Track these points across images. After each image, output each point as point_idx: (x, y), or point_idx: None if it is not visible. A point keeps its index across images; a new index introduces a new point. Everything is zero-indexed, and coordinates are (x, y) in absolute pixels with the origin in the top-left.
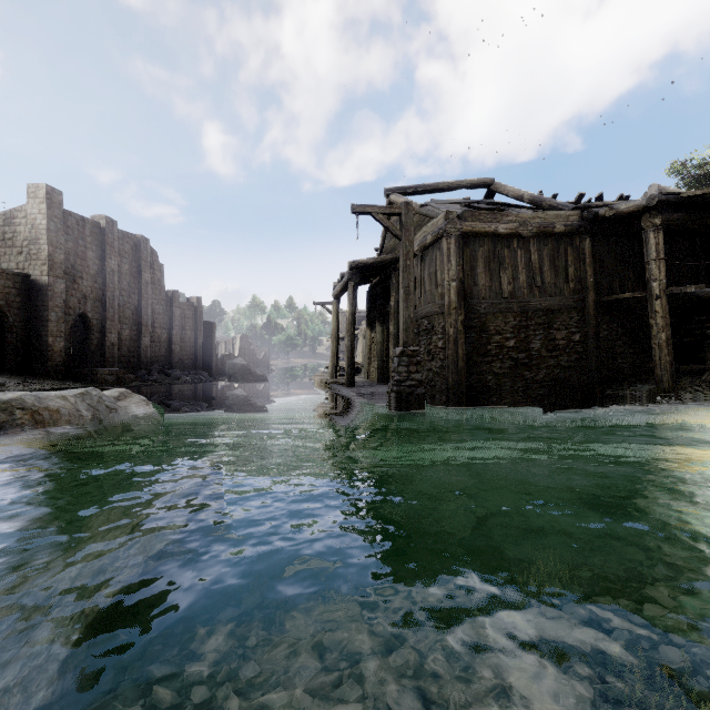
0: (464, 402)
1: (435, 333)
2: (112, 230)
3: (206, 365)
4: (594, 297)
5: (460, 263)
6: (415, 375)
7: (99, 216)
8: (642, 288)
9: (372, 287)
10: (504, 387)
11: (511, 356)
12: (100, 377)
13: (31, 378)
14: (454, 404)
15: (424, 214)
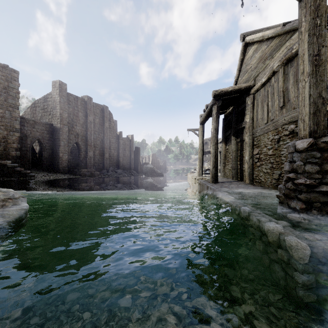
0: None
1: None
2: (90, 102)
3: (136, 168)
4: None
5: None
6: None
7: (84, 96)
8: None
9: (226, 116)
10: None
11: None
12: (82, 173)
13: (51, 173)
14: None
15: (287, 30)
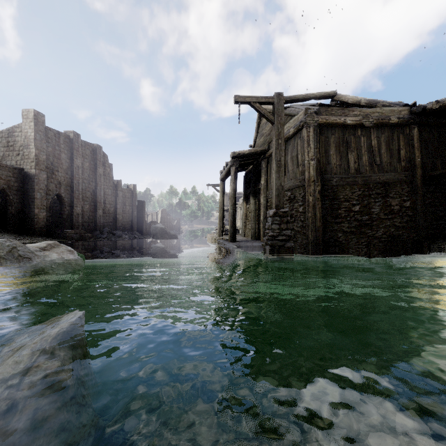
0: (321, 253)
1: (296, 201)
2: (77, 140)
3: (139, 228)
4: (421, 173)
5: (318, 146)
6: (285, 231)
7: (69, 131)
8: None
9: (247, 173)
10: (351, 242)
11: (357, 218)
12: (68, 235)
13: (23, 236)
14: (314, 255)
15: (287, 114)
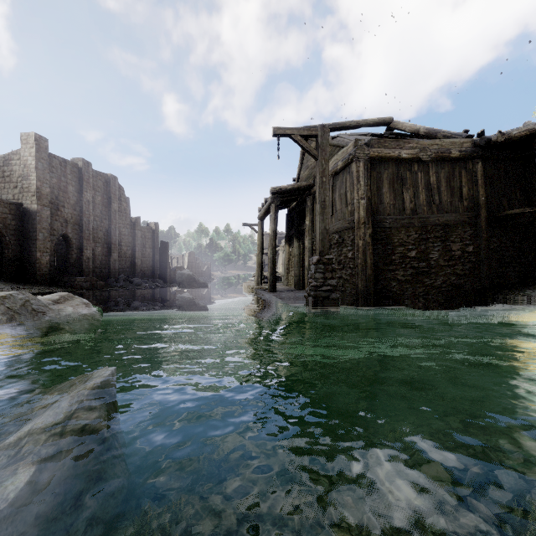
0: (372, 305)
1: (345, 245)
2: (88, 169)
3: (162, 275)
4: (485, 214)
5: (368, 183)
6: (330, 281)
7: (77, 159)
8: (528, 206)
9: (290, 211)
10: (406, 292)
11: (413, 265)
12: (77, 284)
13: (23, 284)
14: (364, 307)
15: (335, 144)
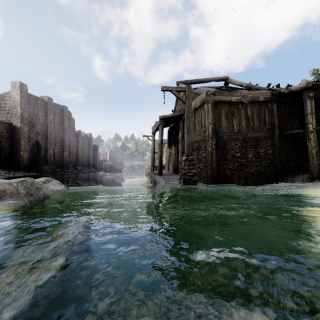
0: (215, 183)
1: (201, 149)
2: (50, 102)
3: (94, 164)
4: (278, 132)
5: (214, 116)
6: (192, 170)
7: (44, 96)
8: (301, 128)
9: (170, 128)
10: (234, 176)
11: (238, 161)
12: (44, 170)
13: (12, 171)
14: (211, 184)
15: (195, 93)
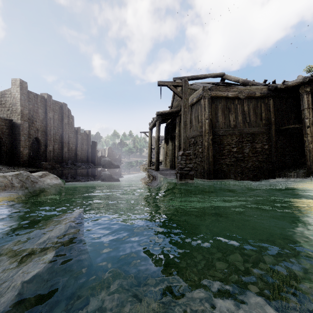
0: (212, 178)
1: (197, 145)
2: (50, 100)
3: (93, 160)
4: (274, 128)
5: (210, 111)
6: (189, 165)
7: (44, 94)
8: (298, 123)
9: (167, 124)
10: (231, 171)
11: (235, 156)
12: (44, 166)
13: (12, 166)
14: (207, 179)
15: (192, 88)
